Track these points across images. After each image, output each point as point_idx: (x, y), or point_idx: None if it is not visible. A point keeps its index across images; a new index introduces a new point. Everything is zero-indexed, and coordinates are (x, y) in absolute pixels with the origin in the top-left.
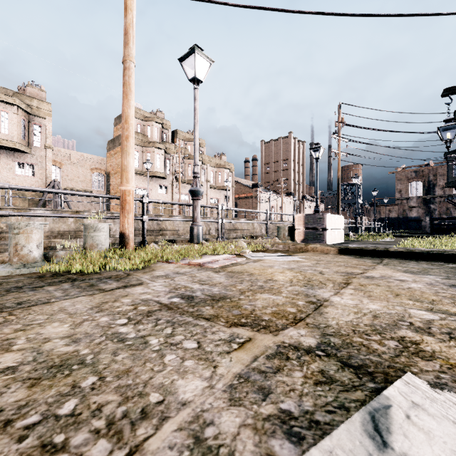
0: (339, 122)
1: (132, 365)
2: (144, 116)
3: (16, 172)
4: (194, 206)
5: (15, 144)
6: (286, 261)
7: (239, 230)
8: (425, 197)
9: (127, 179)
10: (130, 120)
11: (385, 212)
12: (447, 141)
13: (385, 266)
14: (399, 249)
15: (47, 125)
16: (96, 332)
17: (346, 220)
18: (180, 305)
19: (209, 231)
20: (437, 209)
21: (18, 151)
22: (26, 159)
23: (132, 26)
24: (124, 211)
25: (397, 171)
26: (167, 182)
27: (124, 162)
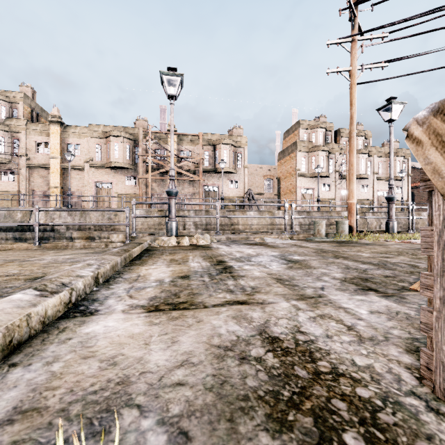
0: None
1: (417, 253)
2: (309, 125)
3: (229, 187)
4: (389, 208)
5: (230, 169)
6: None
7: (419, 225)
8: None
9: (352, 196)
10: (354, 164)
11: None
12: None
13: None
14: None
15: (245, 152)
16: (396, 250)
17: None
18: (417, 249)
19: (380, 225)
20: None
21: (230, 173)
22: (234, 178)
23: (355, 113)
24: (351, 214)
25: None
26: (329, 180)
27: (350, 187)
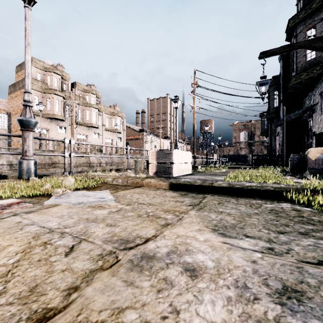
0: (194, 84)
1: None
2: (44, 67)
3: None
4: (23, 138)
5: None
6: (81, 208)
7: (126, 163)
8: (249, 141)
9: None
10: None
11: (226, 151)
12: (262, 93)
13: (198, 213)
14: (222, 184)
15: None
16: None
17: (200, 156)
18: None
19: (100, 164)
20: (256, 149)
21: None
22: None
23: None
24: None
25: (233, 124)
26: (66, 124)
27: None
